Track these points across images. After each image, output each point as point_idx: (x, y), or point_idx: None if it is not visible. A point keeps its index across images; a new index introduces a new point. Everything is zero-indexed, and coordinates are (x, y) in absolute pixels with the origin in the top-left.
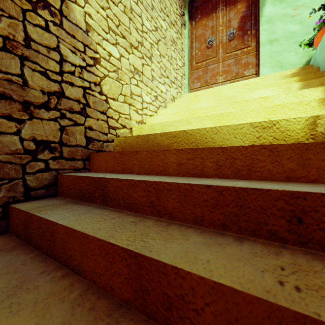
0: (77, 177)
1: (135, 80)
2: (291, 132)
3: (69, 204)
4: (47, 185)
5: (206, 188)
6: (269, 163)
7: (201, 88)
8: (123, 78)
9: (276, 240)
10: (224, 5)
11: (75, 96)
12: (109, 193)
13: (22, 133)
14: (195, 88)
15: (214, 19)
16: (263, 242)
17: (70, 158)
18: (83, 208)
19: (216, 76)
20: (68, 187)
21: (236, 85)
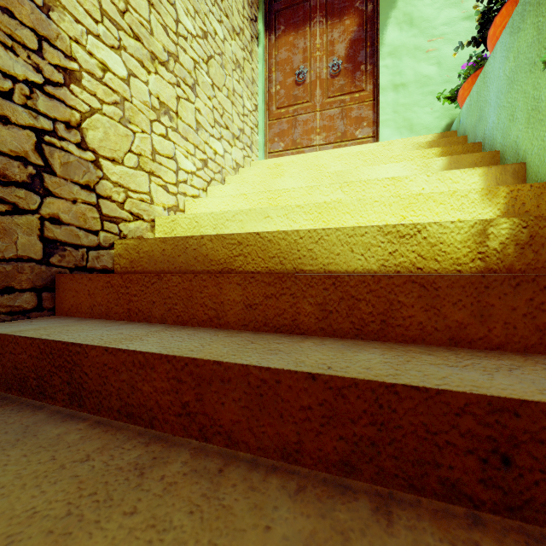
0: (9, 339)
1: (163, 127)
2: (446, 247)
3: None
4: None
5: (309, 379)
6: (421, 310)
7: (286, 152)
8: (136, 119)
9: (458, 501)
10: (324, 15)
11: (15, 147)
12: (87, 379)
13: None
14: (275, 152)
15: (307, 36)
16: (433, 511)
17: (0, 287)
18: (13, 424)
19: (310, 135)
20: None
21: (343, 152)
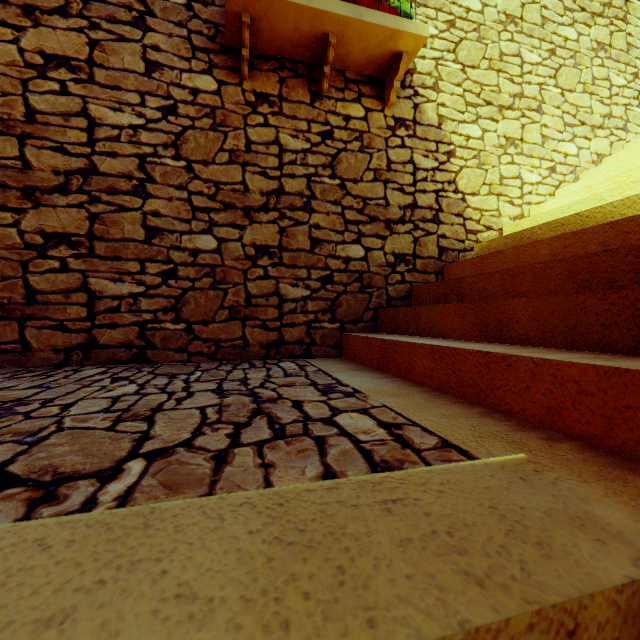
0: (431, 285)
1: (508, 157)
2: None
3: None
4: (403, 297)
5: (559, 262)
6: None
7: None
8: (487, 161)
9: None
10: None
11: (428, 203)
12: (464, 292)
13: (385, 248)
14: None
15: None
16: None
17: (423, 271)
18: None
19: None
20: (422, 297)
21: None
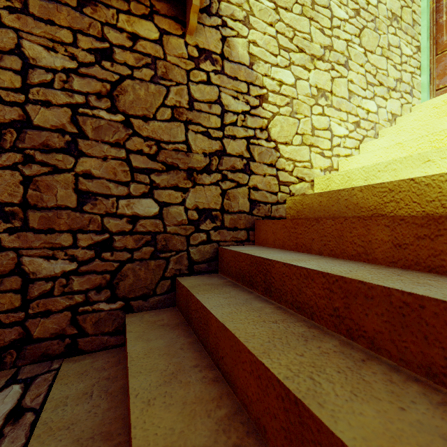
0: (237, 254)
1: (319, 108)
2: None
3: (227, 287)
4: (209, 259)
5: None
6: None
7: None
8: (300, 110)
9: None
10: None
11: (238, 151)
12: (274, 281)
13: (186, 202)
14: (446, 86)
15: None
16: None
17: (232, 227)
18: (241, 296)
19: None
20: (228, 264)
21: None
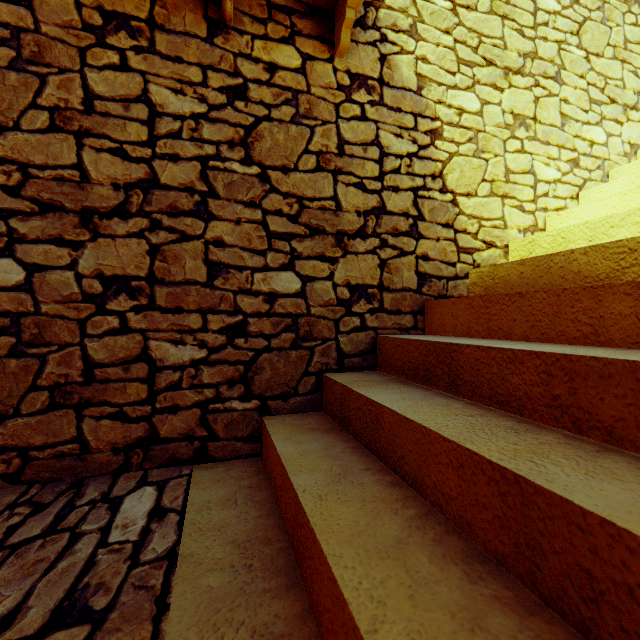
0: (405, 342)
1: (517, 142)
2: None
3: (394, 384)
4: (364, 351)
5: None
6: None
7: None
8: (488, 147)
9: None
10: None
11: (401, 207)
12: (462, 371)
13: (335, 276)
14: None
15: None
16: None
17: (394, 310)
18: (416, 392)
19: None
20: (391, 357)
21: None
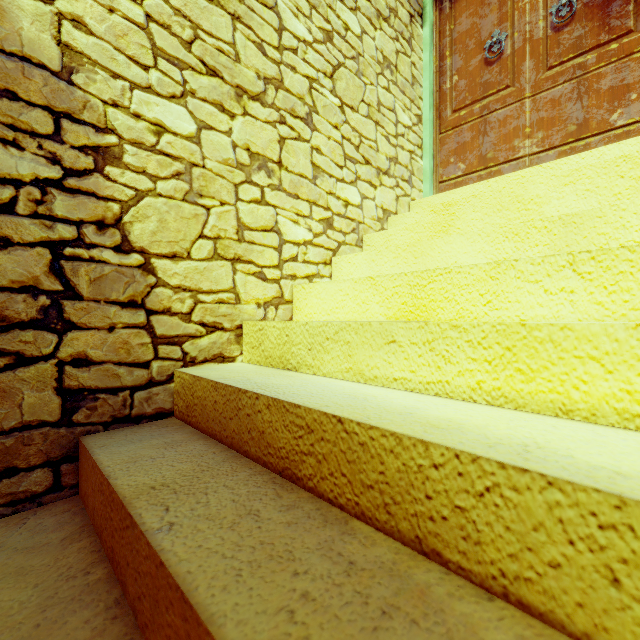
0: None
1: (256, 189)
2: None
3: None
4: None
5: None
6: None
7: (469, 176)
8: (211, 189)
9: None
10: None
11: (19, 275)
12: None
13: None
14: (450, 179)
15: None
16: None
17: None
18: None
19: (512, 141)
20: None
21: (581, 160)
